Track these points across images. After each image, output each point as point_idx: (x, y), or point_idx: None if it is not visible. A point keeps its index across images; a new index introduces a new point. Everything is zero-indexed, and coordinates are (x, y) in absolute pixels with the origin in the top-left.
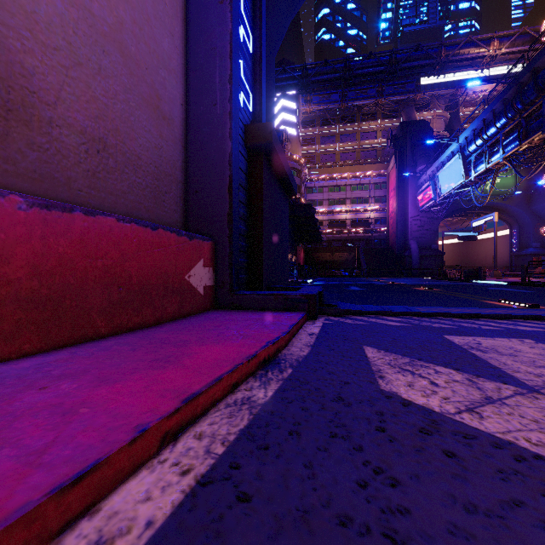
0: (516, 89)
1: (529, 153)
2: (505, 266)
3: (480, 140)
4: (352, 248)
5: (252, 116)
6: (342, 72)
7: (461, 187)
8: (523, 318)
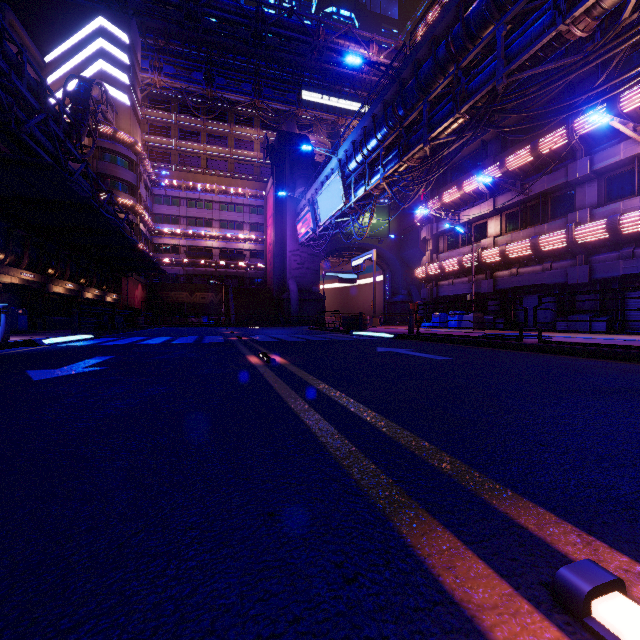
0: (397, 90)
1: (409, 173)
2: (383, 313)
3: (360, 154)
4: (219, 286)
5: None
6: None
7: (341, 216)
8: None
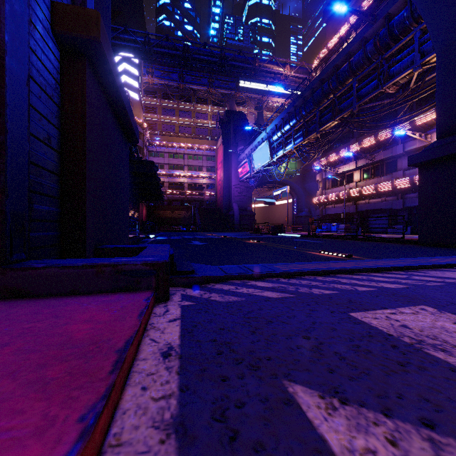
0: (302, 101)
1: (309, 146)
2: (293, 224)
3: (280, 132)
4: (189, 207)
5: (70, 3)
6: (182, 52)
7: (267, 166)
8: (366, 271)
